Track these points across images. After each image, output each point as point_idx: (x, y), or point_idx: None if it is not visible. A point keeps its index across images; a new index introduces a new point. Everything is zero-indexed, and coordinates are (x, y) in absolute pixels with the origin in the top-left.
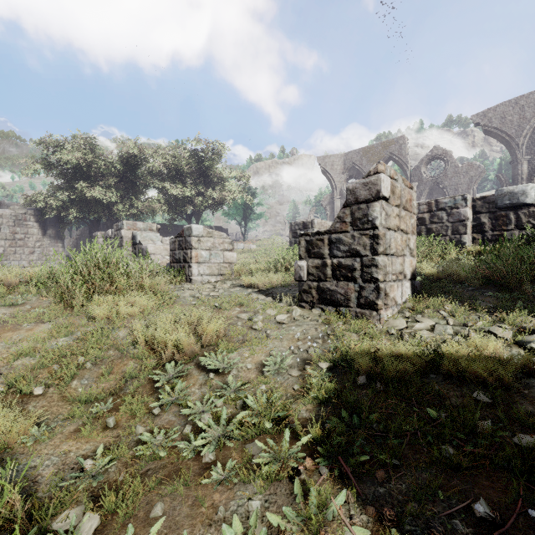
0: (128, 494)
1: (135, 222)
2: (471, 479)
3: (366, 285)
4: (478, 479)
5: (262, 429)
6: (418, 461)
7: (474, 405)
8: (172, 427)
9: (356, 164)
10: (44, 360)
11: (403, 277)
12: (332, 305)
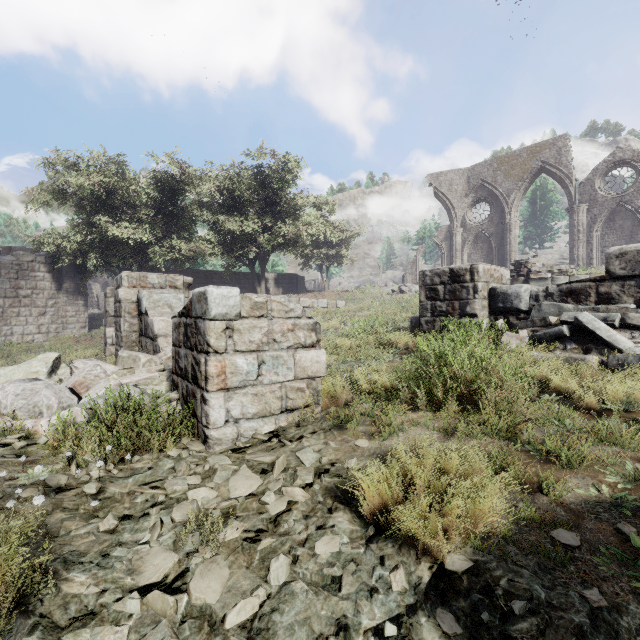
0: None
1: (143, 274)
2: None
3: None
4: None
5: None
6: None
7: None
8: None
9: (487, 181)
10: None
11: None
12: None
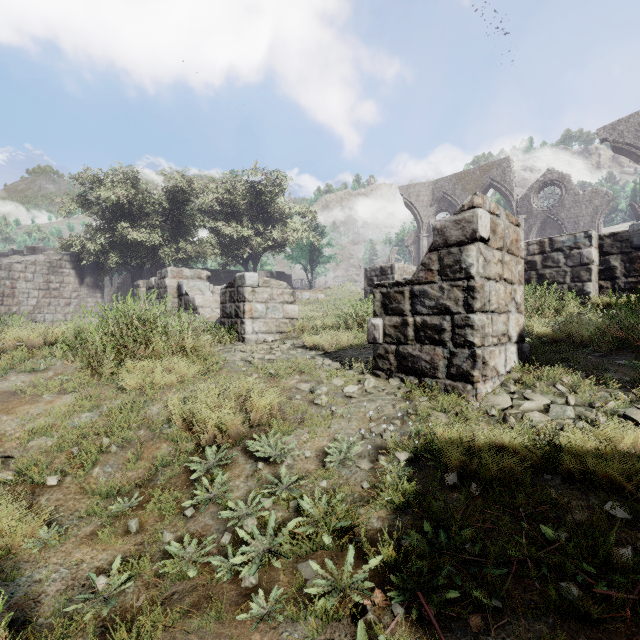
0: (144, 629)
1: (180, 269)
2: (605, 637)
3: (458, 351)
4: (615, 637)
5: (319, 543)
6: (528, 605)
7: (606, 522)
8: (208, 534)
9: (447, 194)
10: (63, 441)
11: (507, 339)
12: (414, 375)
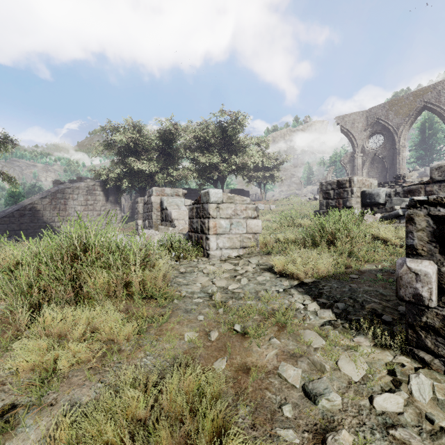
0: None
1: (163, 189)
2: None
3: None
4: None
5: None
6: None
7: None
8: None
9: (381, 119)
10: None
11: None
12: None
